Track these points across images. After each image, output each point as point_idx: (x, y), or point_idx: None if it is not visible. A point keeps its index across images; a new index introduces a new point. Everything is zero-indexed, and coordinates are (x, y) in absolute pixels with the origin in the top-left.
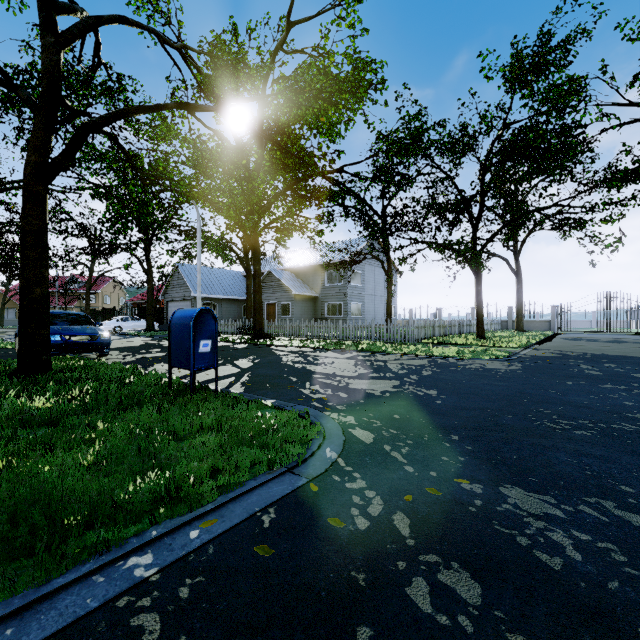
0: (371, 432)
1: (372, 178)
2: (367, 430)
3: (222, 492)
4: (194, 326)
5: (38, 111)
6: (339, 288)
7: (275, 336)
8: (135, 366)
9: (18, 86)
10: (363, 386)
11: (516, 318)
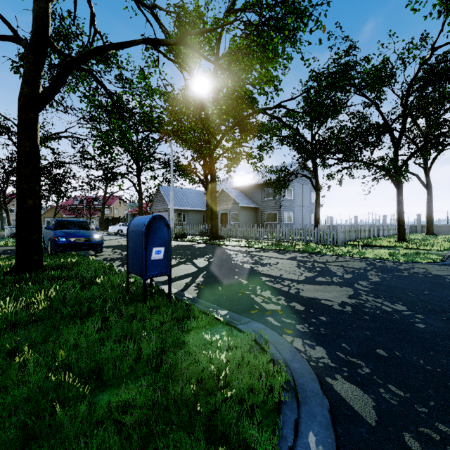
0: (363, 390)
1: (304, 111)
2: (355, 383)
3: None
4: (146, 233)
5: (29, 50)
6: (275, 201)
7: (227, 237)
8: (111, 264)
9: (22, 38)
10: (316, 294)
11: (426, 223)
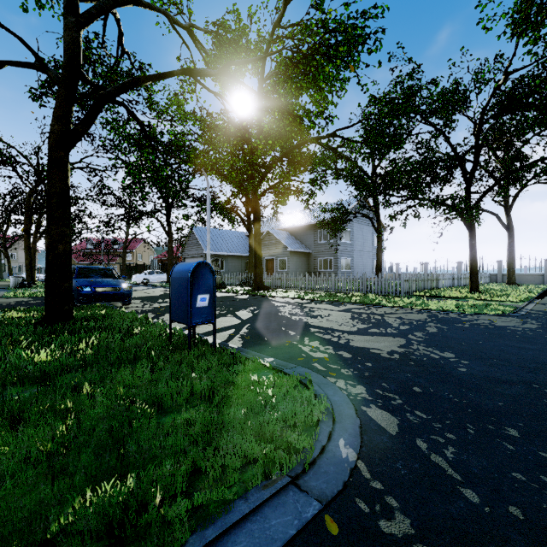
0: (392, 414)
1: (363, 140)
2: (386, 410)
3: (197, 527)
4: (191, 280)
5: (60, 84)
6: (330, 245)
7: (273, 288)
8: (146, 316)
9: (48, 67)
10: (366, 344)
11: (507, 272)
